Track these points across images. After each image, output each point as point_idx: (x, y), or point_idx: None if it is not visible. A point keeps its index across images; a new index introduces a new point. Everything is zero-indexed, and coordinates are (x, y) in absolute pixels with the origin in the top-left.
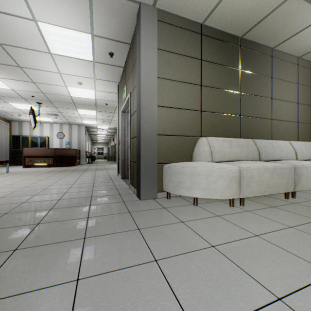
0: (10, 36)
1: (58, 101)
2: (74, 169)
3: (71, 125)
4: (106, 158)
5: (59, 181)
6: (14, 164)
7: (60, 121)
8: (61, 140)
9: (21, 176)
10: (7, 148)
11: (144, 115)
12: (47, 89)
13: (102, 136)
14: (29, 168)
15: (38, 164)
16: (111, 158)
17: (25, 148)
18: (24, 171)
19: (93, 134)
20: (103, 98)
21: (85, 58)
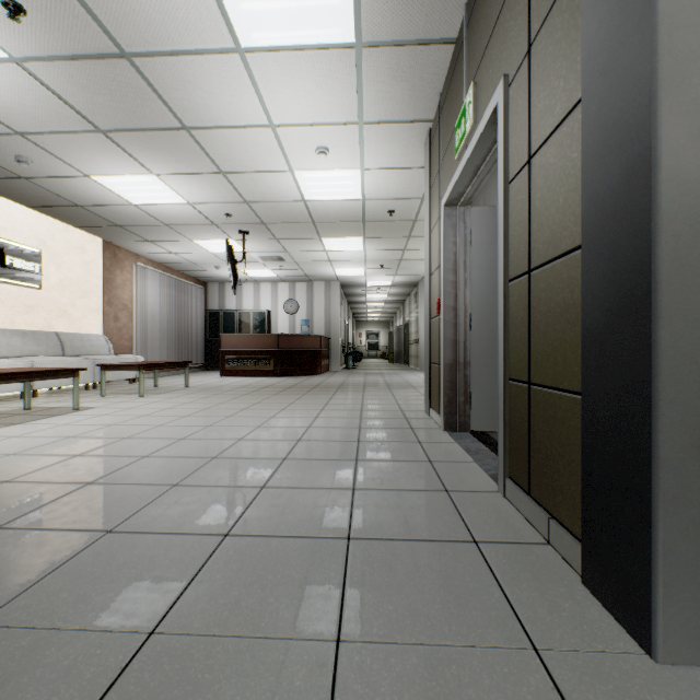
0: (139, 12)
1: (278, 221)
2: (314, 383)
3: (312, 282)
4: (384, 356)
5: (267, 424)
6: (211, 368)
7: (290, 275)
8: (292, 316)
9: (201, 398)
10: (199, 336)
11: (683, 74)
12: (253, 189)
13: (376, 305)
14: (230, 377)
15: (246, 369)
16: (396, 357)
17: (225, 336)
18: (216, 384)
19: (357, 302)
20: (383, 194)
21: (333, 35)
